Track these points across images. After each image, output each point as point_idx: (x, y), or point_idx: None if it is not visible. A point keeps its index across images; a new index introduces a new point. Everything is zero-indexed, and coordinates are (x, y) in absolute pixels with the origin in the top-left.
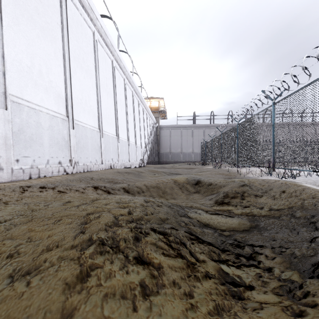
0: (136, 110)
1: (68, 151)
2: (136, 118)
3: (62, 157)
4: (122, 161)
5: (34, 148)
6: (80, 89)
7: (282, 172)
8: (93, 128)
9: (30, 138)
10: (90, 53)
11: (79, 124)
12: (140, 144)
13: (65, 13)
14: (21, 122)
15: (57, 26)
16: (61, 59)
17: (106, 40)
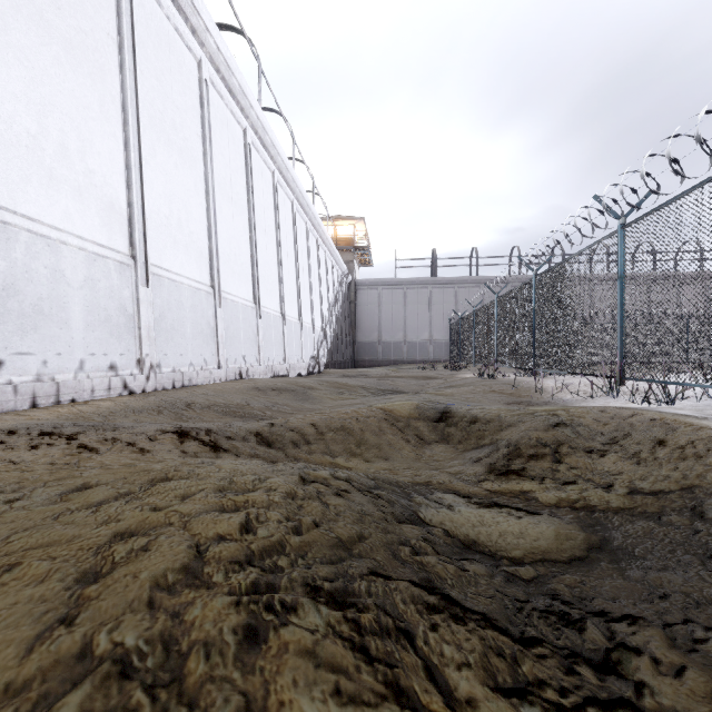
0: (302, 244)
1: (134, 339)
2: (301, 264)
3: (119, 353)
4: (268, 361)
5: (46, 333)
6: (167, 194)
7: (640, 387)
8: (199, 286)
9: (35, 309)
10: (191, 110)
11: (164, 275)
12: (310, 323)
13: (128, 11)
14: (11, 270)
15: (108, 40)
16: (118, 120)
17: (231, 80)
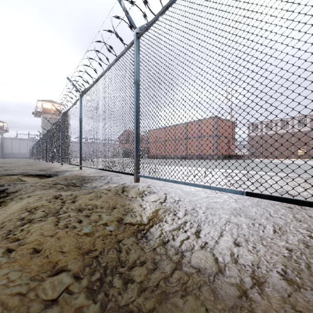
0: None
1: None
2: None
3: None
4: None
5: None
6: None
7: None
8: None
9: None
10: None
11: None
12: None
13: None
14: None
15: None
16: None
17: None
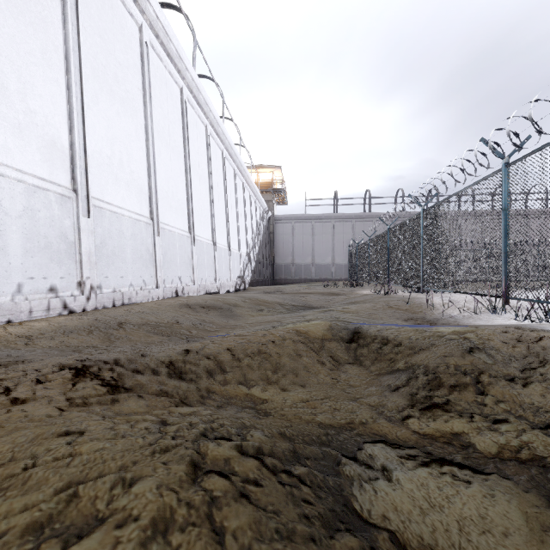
0: (231, 186)
1: (75, 263)
2: (230, 201)
3: (59, 277)
4: (201, 281)
5: None
6: (109, 137)
7: (514, 304)
8: (139, 217)
9: None
10: (132, 67)
11: (105, 207)
12: (237, 249)
13: None
14: None
15: None
16: (60, 68)
17: (169, 45)
